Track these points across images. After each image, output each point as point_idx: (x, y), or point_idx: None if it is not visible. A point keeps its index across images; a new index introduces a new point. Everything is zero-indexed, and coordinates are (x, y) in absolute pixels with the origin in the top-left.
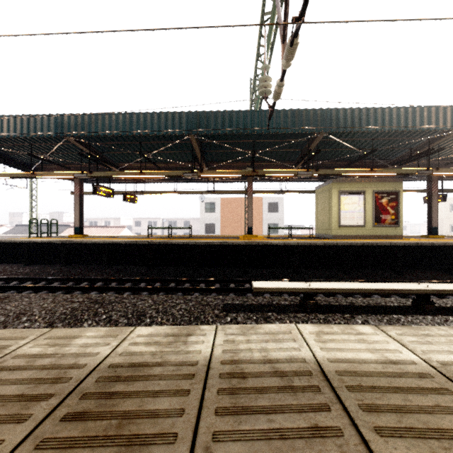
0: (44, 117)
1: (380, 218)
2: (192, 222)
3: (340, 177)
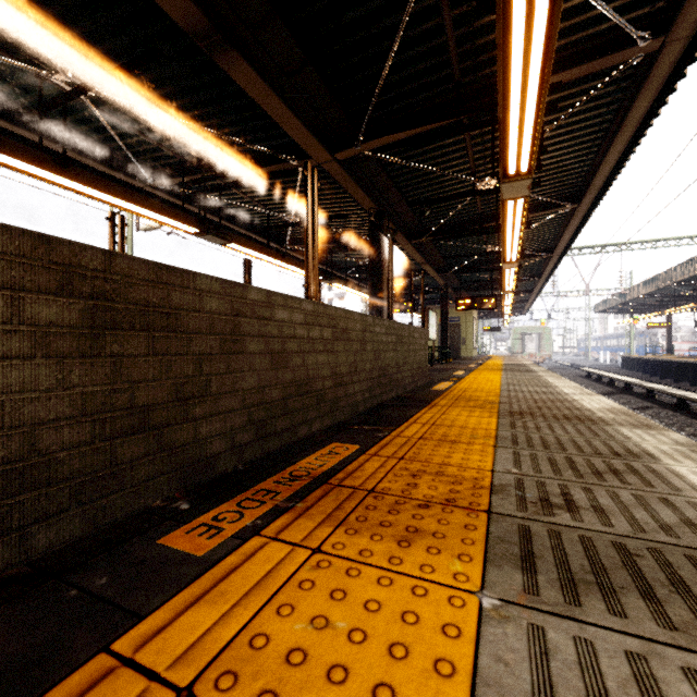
0: (607, 300)
1: None
2: None
3: None
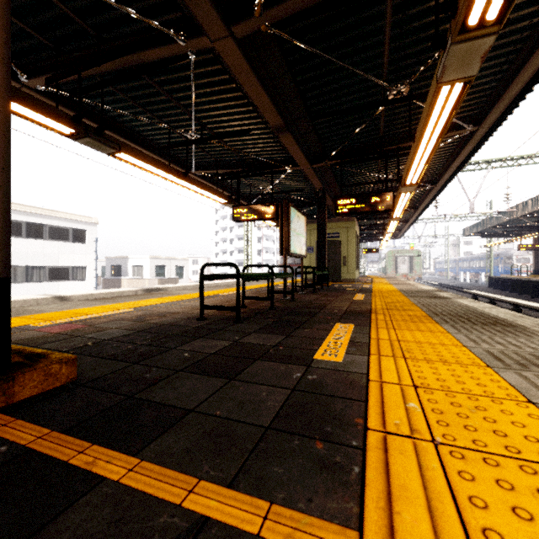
0: (479, 223)
1: None
2: None
3: None
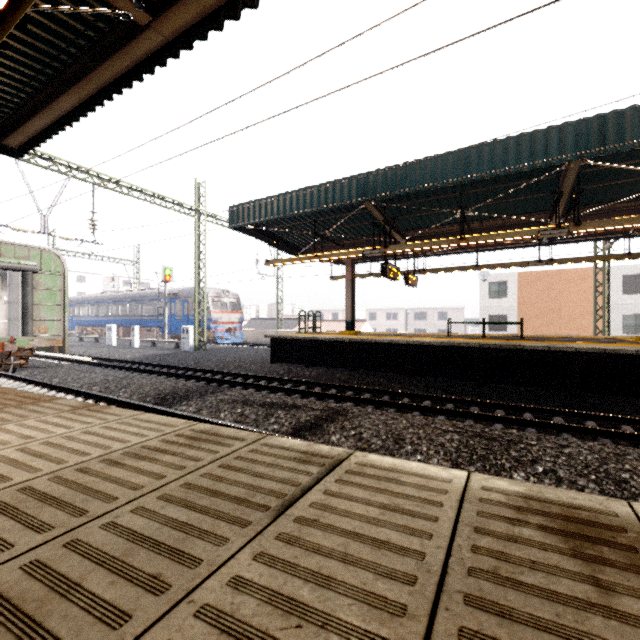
0: (344, 182)
1: None
2: (450, 314)
3: None
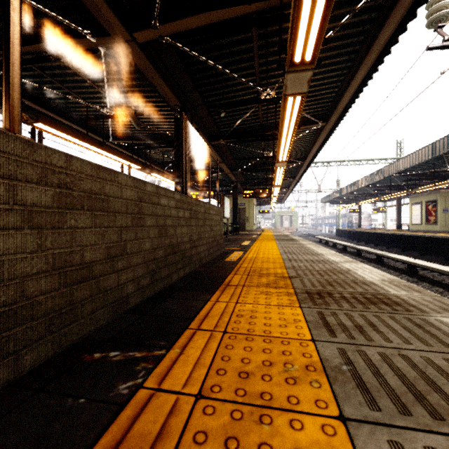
0: (328, 195)
1: (428, 219)
2: None
3: None
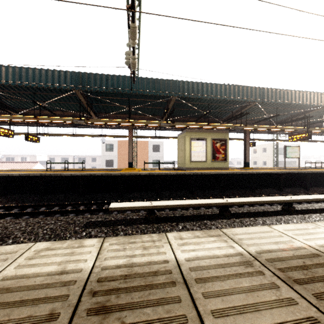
0: None
1: (215, 156)
2: (98, 158)
3: (195, 128)
